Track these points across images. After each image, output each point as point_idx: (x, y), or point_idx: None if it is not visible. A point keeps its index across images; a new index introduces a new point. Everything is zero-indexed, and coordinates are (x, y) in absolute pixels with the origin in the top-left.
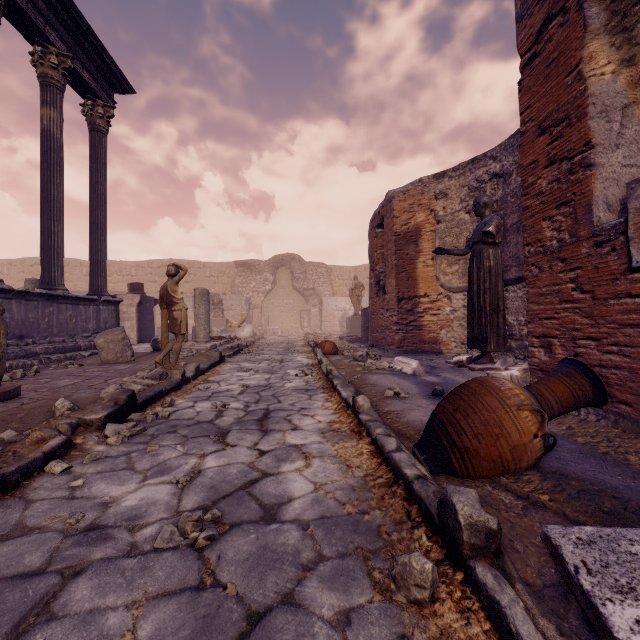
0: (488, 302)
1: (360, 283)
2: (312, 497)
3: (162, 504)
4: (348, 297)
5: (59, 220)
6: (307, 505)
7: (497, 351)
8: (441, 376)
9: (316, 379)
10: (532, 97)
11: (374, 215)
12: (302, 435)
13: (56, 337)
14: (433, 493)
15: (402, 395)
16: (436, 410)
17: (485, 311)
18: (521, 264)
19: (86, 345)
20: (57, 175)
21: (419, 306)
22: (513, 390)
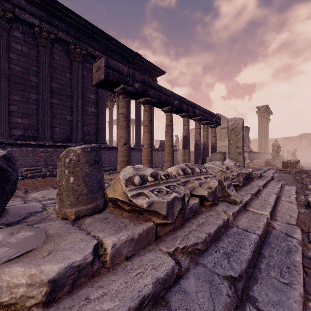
0: None
1: None
2: None
3: None
4: None
5: (267, 142)
6: None
7: None
8: None
9: None
10: None
11: None
12: None
13: None
14: None
15: None
16: None
17: None
18: None
19: None
20: (267, 135)
21: None
22: None
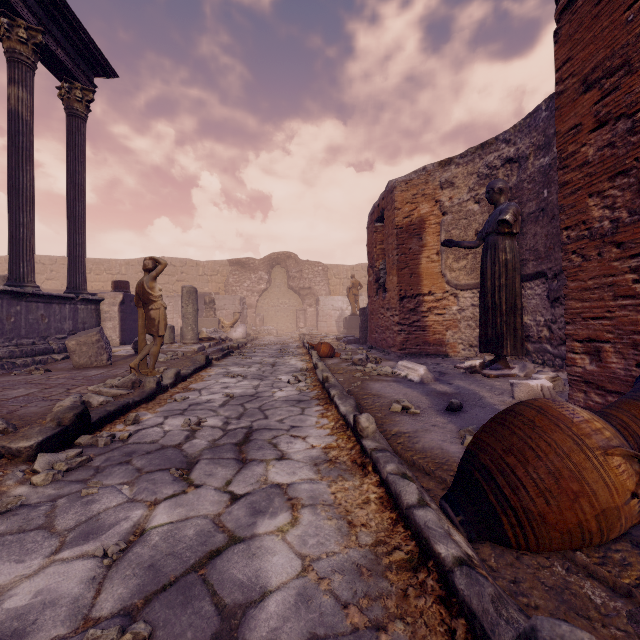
0: (504, 300)
1: (358, 282)
2: (297, 588)
3: (65, 604)
4: (345, 296)
5: (29, 210)
6: (289, 607)
7: (514, 355)
8: (453, 384)
9: (310, 387)
10: (573, 47)
11: (373, 208)
12: (289, 468)
13: (24, 339)
14: (492, 602)
15: (412, 410)
16: (474, 447)
17: (501, 310)
18: (540, 257)
19: (60, 347)
20: (26, 161)
21: (423, 305)
22: (592, 423)
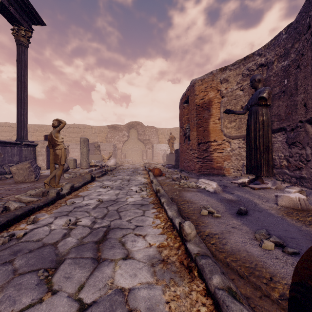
0: (262, 144)
1: (173, 136)
2: None
3: None
4: (167, 144)
5: None
6: None
7: (267, 176)
8: (234, 194)
9: (149, 195)
10: None
11: (182, 96)
12: (132, 269)
13: None
14: None
15: (216, 214)
16: None
17: (260, 149)
18: (282, 119)
19: (10, 171)
20: None
21: (210, 147)
22: None
